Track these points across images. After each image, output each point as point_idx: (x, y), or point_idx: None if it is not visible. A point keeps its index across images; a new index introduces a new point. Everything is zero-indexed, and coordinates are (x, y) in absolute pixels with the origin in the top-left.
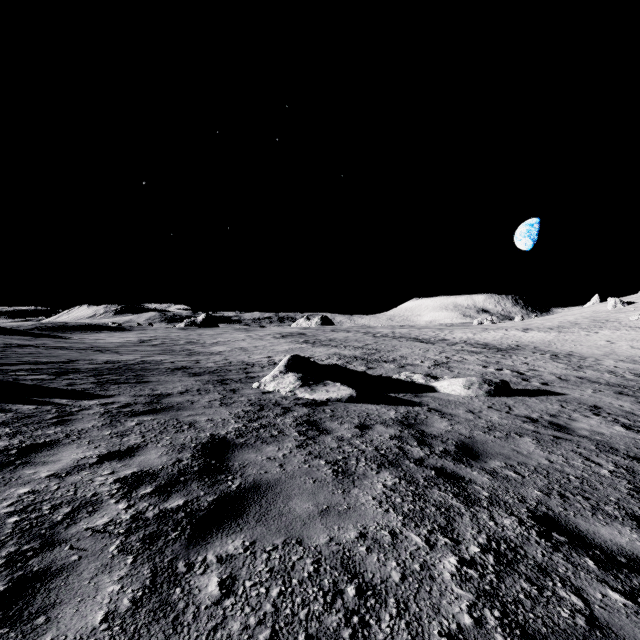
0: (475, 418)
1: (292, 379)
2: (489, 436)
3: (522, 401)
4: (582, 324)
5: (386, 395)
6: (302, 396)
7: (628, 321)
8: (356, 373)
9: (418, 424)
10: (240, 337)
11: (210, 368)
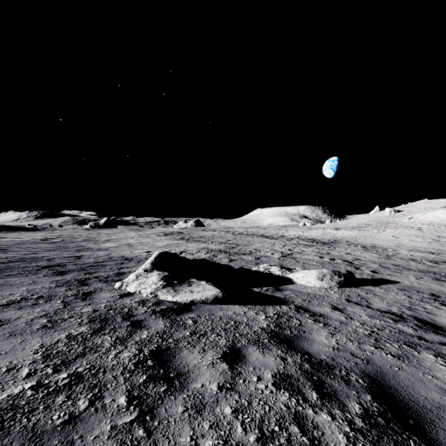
0: (347, 319)
1: (155, 279)
2: (386, 355)
3: (371, 291)
4: (373, 225)
5: (250, 290)
6: (164, 298)
7: (402, 223)
8: (221, 266)
9: (297, 338)
10: (131, 235)
11: (85, 264)
